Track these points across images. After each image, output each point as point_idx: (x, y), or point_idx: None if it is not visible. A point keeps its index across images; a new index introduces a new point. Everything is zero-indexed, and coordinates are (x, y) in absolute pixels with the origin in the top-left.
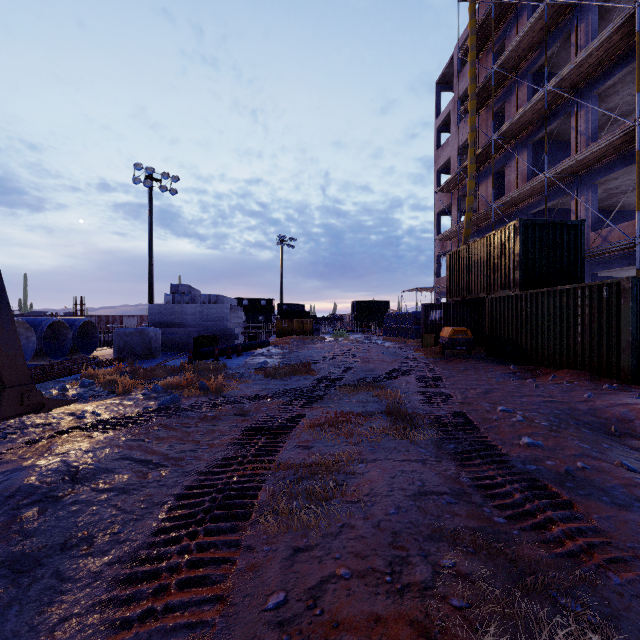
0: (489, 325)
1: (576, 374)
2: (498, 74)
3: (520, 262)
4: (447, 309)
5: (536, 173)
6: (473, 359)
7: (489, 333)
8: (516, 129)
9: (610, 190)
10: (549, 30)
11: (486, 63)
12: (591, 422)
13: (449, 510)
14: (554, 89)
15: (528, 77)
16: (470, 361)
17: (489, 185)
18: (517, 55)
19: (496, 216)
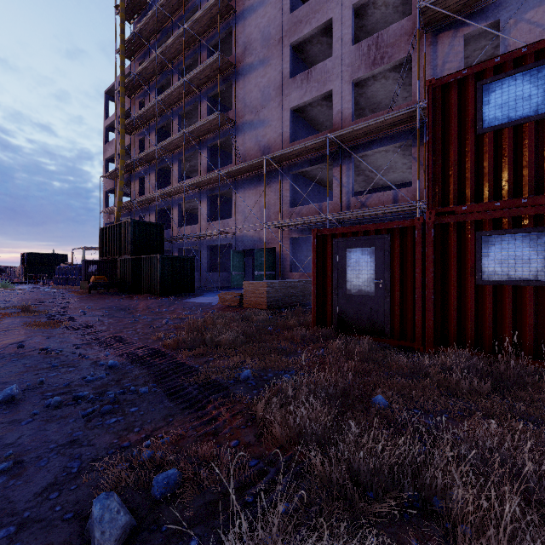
0: (120, 274)
1: (145, 295)
2: (139, 120)
3: (132, 241)
4: (100, 264)
5: (161, 187)
6: (108, 294)
7: (120, 279)
8: (148, 159)
9: (192, 206)
10: (162, 112)
11: (135, 105)
12: (123, 308)
13: (33, 322)
14: (159, 149)
15: (155, 130)
16: (105, 295)
17: (137, 185)
18: (148, 115)
19: (140, 206)
